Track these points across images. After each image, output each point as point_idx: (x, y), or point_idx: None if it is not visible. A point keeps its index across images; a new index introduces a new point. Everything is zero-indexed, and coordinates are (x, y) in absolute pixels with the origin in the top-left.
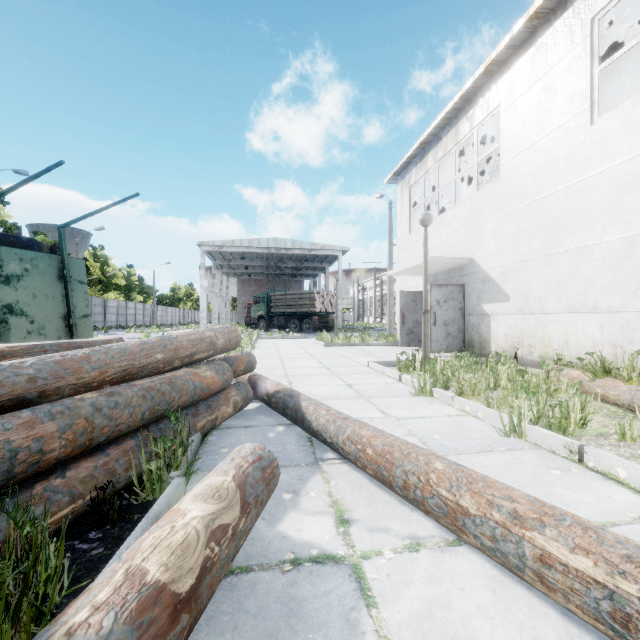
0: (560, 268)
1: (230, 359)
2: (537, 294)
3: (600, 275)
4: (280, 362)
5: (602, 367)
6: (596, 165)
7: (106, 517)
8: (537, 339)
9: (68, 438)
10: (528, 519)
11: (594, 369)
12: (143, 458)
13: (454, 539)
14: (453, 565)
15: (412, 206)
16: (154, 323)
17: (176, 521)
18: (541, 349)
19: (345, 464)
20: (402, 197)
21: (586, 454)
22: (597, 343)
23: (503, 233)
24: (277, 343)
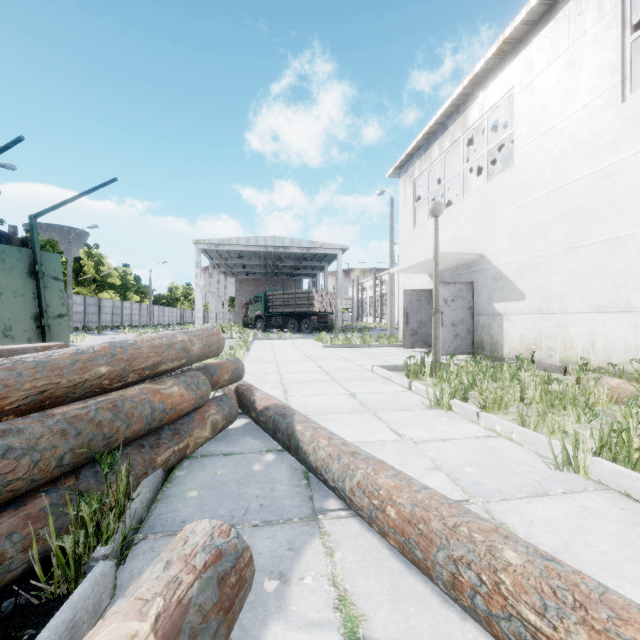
0: (585, 263)
1: (211, 367)
2: (557, 292)
3: (634, 270)
4: (276, 366)
5: None
6: (629, 146)
7: None
8: (557, 341)
9: None
10: None
11: None
12: (51, 531)
13: None
14: None
15: (416, 200)
16: (150, 323)
17: None
18: (562, 352)
19: (354, 519)
20: (405, 191)
21: None
22: (630, 346)
23: (518, 226)
24: (274, 344)
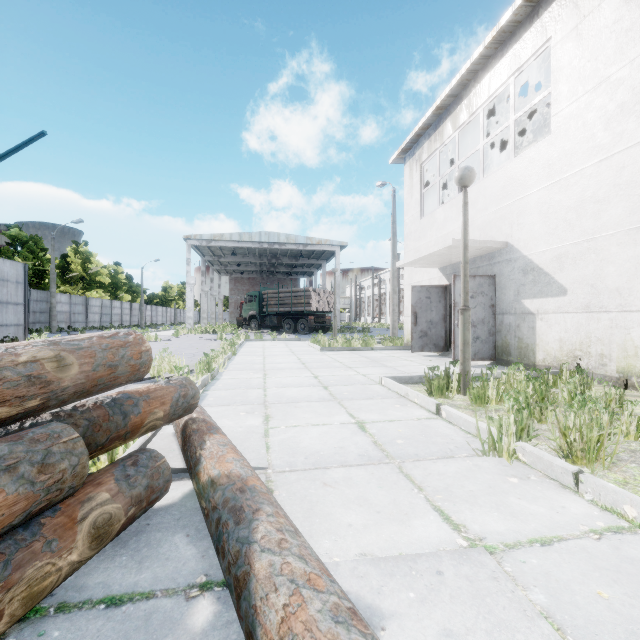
0: None
1: (129, 400)
2: (614, 284)
3: None
4: (262, 376)
5: None
6: None
7: None
8: (614, 346)
9: None
10: None
11: None
12: None
13: None
14: None
15: (423, 187)
16: (142, 323)
17: None
18: (621, 360)
19: None
20: (411, 177)
21: None
22: None
23: (556, 206)
24: (266, 347)
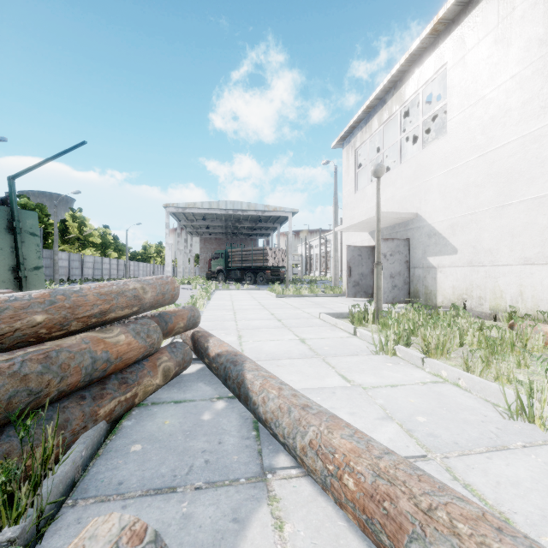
0: (514, 219)
1: (167, 315)
2: (487, 246)
3: None
4: (232, 313)
5: None
6: None
7: None
8: (487, 291)
9: None
10: None
11: None
12: None
13: None
14: None
15: (357, 167)
16: (127, 276)
17: None
18: (492, 301)
19: (305, 479)
20: (348, 160)
21: None
22: None
23: (450, 187)
24: (232, 294)
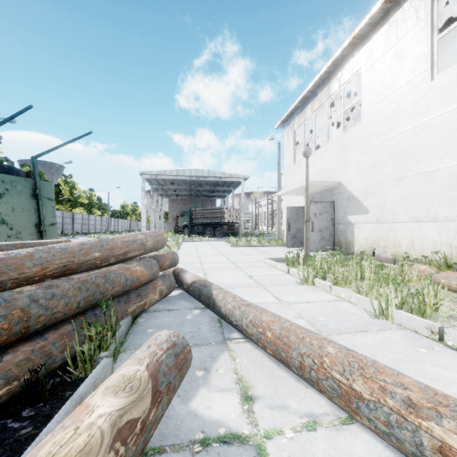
0: (407, 188)
1: (158, 256)
2: (390, 208)
3: (439, 193)
4: (198, 259)
5: (445, 263)
6: (436, 110)
7: (39, 396)
8: (390, 241)
9: (3, 327)
10: (423, 408)
11: (438, 264)
12: (76, 341)
13: (346, 417)
14: (349, 445)
15: (295, 144)
16: (109, 230)
17: (82, 420)
18: (393, 249)
19: (248, 343)
20: (288, 138)
21: (445, 334)
22: (436, 244)
23: (364, 163)
24: (197, 245)
